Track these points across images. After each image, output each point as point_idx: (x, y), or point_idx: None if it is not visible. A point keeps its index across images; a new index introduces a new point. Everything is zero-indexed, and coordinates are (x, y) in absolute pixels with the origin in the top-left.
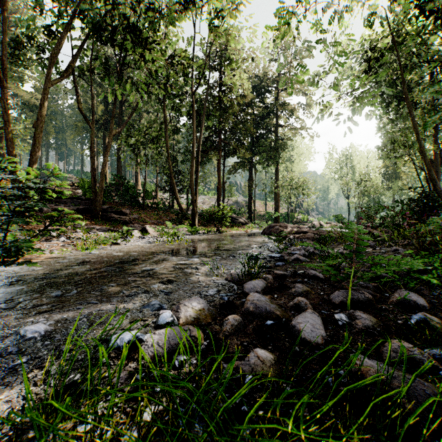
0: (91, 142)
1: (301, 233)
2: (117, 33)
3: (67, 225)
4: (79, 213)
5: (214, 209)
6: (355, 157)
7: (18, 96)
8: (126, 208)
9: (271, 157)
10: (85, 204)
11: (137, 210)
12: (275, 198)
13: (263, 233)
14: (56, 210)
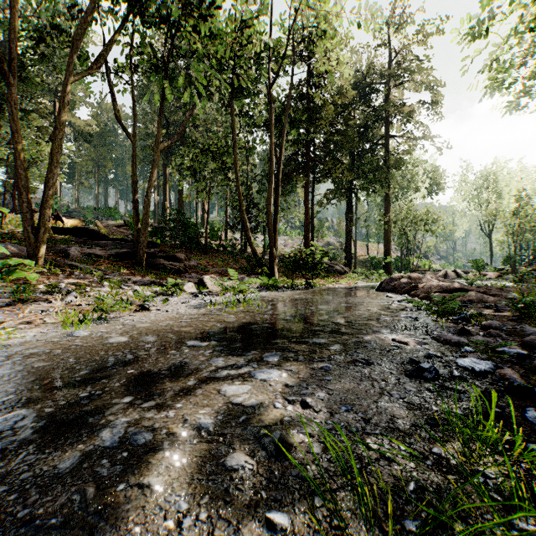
0: (133, 162)
1: (454, 290)
2: (163, 2)
3: (94, 276)
4: (119, 259)
5: (302, 252)
6: (501, 178)
7: (75, 126)
8: (182, 251)
9: (380, 180)
10: (129, 246)
11: (197, 255)
12: (384, 237)
13: (380, 288)
14: (89, 255)
